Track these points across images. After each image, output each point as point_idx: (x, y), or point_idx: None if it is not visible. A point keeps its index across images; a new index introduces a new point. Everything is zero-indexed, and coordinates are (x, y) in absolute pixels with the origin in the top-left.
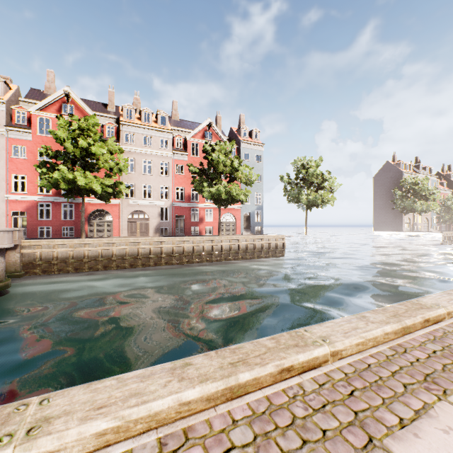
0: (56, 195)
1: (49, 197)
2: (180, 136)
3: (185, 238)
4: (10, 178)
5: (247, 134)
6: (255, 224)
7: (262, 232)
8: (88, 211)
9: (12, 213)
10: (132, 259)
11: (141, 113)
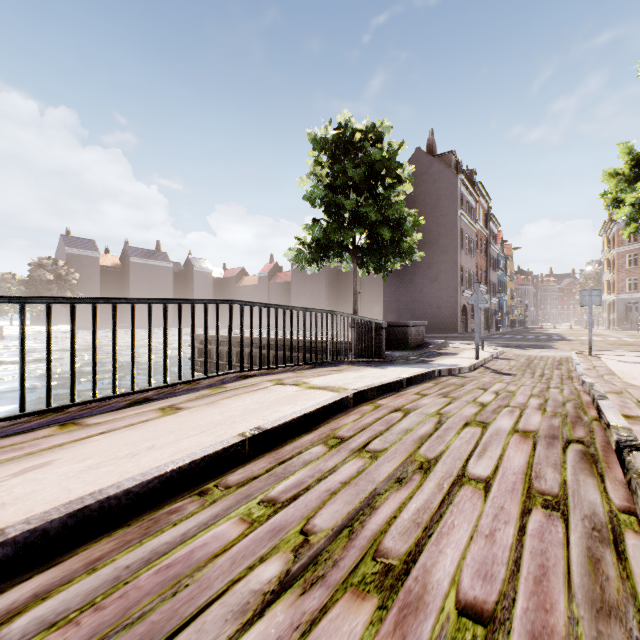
0: None
1: None
2: None
3: None
4: None
5: None
6: None
7: None
8: None
9: None
10: None
11: None
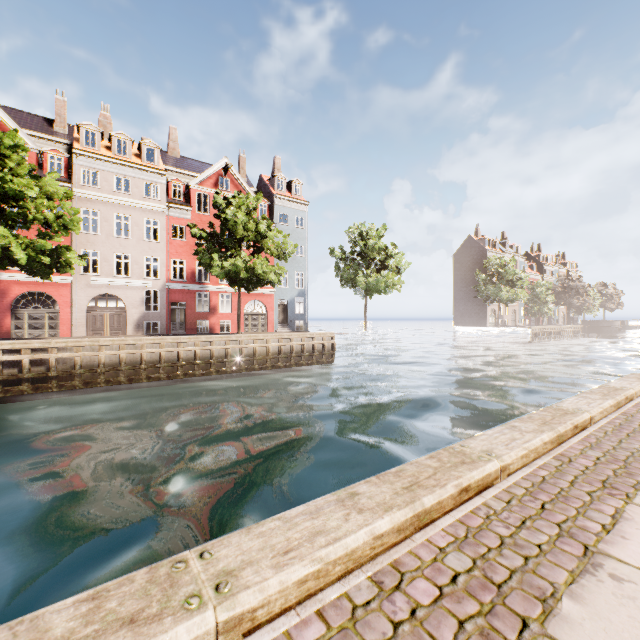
0: None
1: None
2: (180, 181)
3: (181, 339)
4: None
5: (284, 187)
6: (295, 316)
7: (306, 328)
8: (13, 294)
9: None
10: (88, 373)
11: (113, 140)
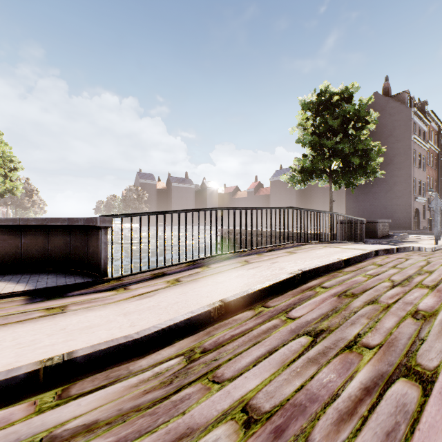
0: None
1: None
2: None
3: None
4: None
5: None
6: None
7: None
8: None
9: None
10: None
11: None
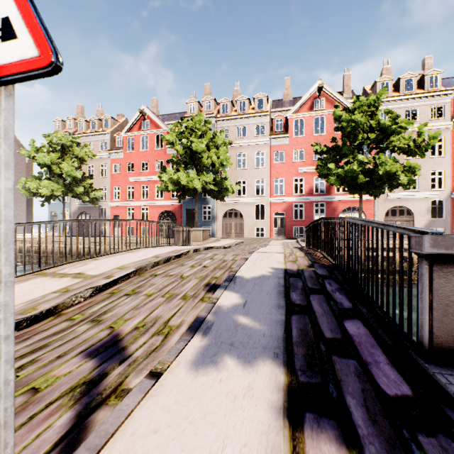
0: (308, 194)
1: (303, 197)
2: None
3: None
4: (272, 182)
5: None
6: None
7: None
8: (339, 209)
9: (272, 214)
10: None
11: (400, 82)
